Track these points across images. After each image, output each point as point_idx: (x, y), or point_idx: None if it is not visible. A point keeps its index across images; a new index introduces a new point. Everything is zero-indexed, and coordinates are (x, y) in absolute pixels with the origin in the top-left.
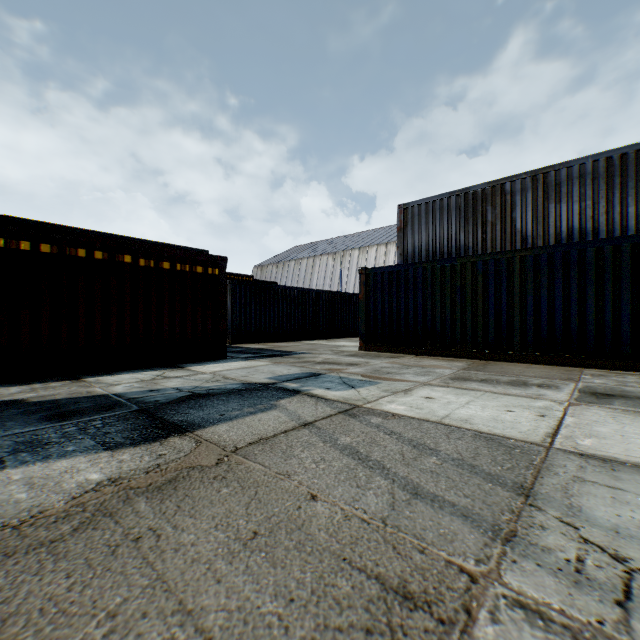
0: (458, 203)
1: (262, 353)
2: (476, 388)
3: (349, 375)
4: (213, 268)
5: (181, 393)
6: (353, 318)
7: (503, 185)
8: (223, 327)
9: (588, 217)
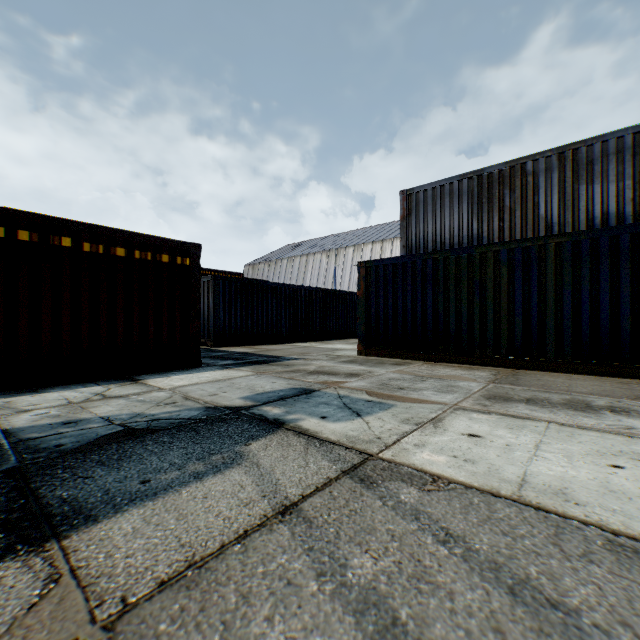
0: (470, 187)
1: (245, 359)
2: (529, 415)
3: (351, 392)
4: (183, 257)
5: (107, 428)
6: (349, 318)
7: (524, 165)
8: (196, 329)
9: (627, 199)
